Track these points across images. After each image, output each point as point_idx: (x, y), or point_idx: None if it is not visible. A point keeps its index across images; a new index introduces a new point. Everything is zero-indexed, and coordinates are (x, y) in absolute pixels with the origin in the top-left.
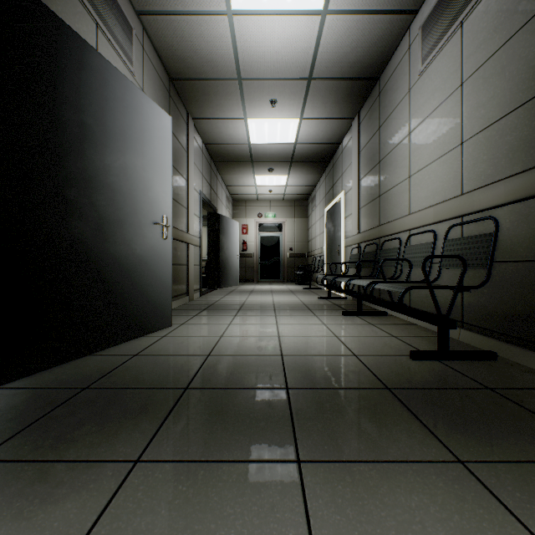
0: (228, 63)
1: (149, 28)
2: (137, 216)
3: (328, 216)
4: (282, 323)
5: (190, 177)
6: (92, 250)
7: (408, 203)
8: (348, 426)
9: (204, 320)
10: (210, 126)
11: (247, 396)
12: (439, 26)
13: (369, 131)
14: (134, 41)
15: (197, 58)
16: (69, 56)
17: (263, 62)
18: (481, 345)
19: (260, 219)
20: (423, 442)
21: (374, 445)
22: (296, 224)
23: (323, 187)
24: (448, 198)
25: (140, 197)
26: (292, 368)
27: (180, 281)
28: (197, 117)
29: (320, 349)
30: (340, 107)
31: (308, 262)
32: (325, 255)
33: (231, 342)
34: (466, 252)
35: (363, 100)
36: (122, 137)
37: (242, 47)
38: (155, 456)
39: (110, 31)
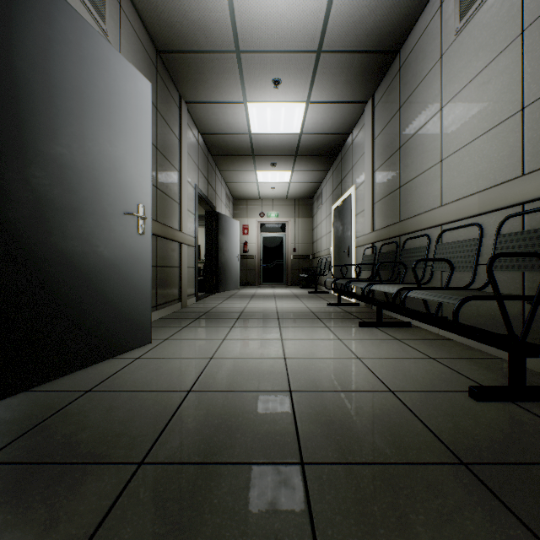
0: (224, 31)
1: None
2: (100, 202)
3: (335, 214)
4: (288, 338)
5: (182, 168)
6: (25, 245)
7: (439, 193)
8: None
9: (194, 333)
10: (206, 112)
11: (236, 485)
12: None
13: (386, 114)
14: None
15: (187, 23)
16: None
17: (265, 29)
18: None
19: (262, 219)
20: None
21: None
22: (300, 224)
23: (329, 183)
24: (500, 182)
25: (105, 179)
26: (307, 416)
27: (170, 285)
28: (191, 101)
29: (341, 379)
30: (352, 88)
31: (313, 265)
32: (332, 256)
33: (223, 367)
34: (535, 250)
35: (379, 80)
36: (76, 96)
37: (240, 8)
38: None
39: None
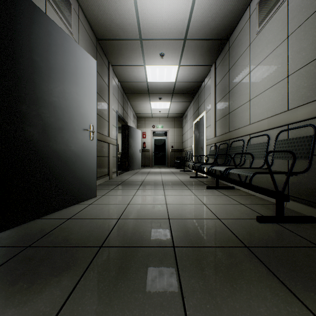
0: (133, 29)
1: (82, 5)
2: (72, 124)
3: (195, 126)
4: (168, 195)
5: (110, 102)
6: (39, 147)
7: (249, 117)
8: (223, 283)
9: (118, 192)
10: (122, 70)
11: (144, 254)
12: (271, 0)
13: (222, 73)
14: (72, 12)
15: (114, 25)
16: (21, 12)
17: (156, 28)
18: (303, 211)
19: (153, 129)
20: (285, 300)
21: (246, 304)
22: (175, 132)
23: (192, 109)
24: (277, 113)
25: (74, 112)
26: (177, 229)
27: (103, 167)
28: (114, 65)
29: (194, 213)
30: (204, 58)
31: (183, 155)
32: (193, 150)
33: (135, 208)
34: (292, 149)
35: (218, 54)
36: (61, 71)
37: (142, 18)
38: (68, 315)
39: (55, 3)
